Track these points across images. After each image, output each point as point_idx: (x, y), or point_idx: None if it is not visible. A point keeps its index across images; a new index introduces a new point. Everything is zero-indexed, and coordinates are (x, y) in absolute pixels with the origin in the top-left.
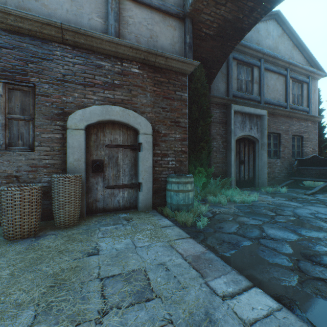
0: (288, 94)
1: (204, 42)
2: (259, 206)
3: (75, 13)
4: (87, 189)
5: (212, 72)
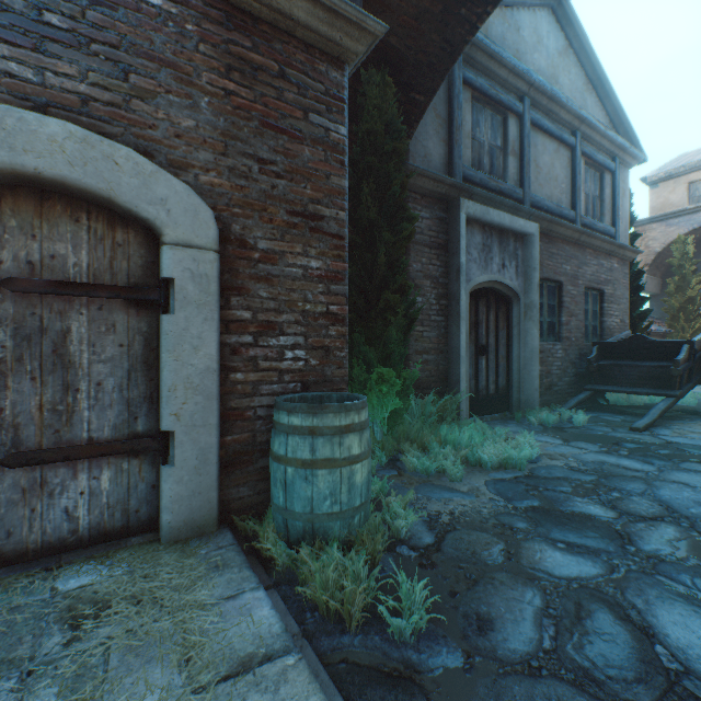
0: (578, 191)
1: None
2: (555, 480)
3: None
4: None
5: (415, 102)
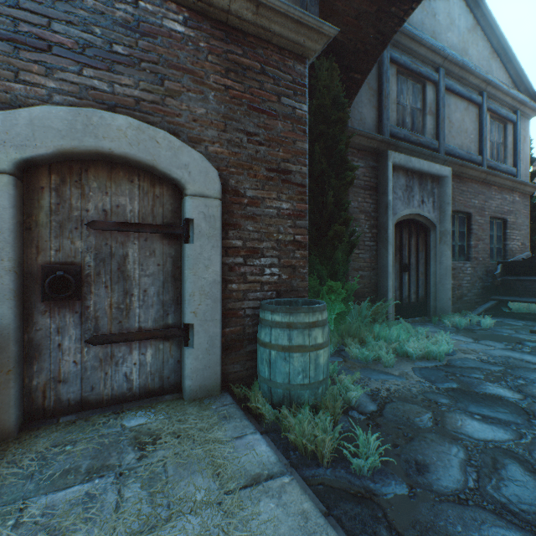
0: (484, 140)
1: (342, 0)
2: (469, 369)
3: None
4: (26, 350)
5: (353, 80)
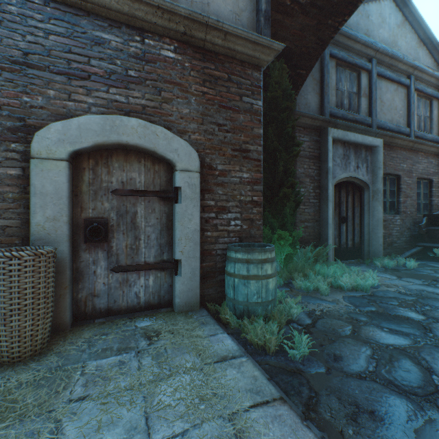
0: (412, 114)
1: (289, 18)
2: (387, 298)
3: None
4: (74, 274)
5: (300, 75)
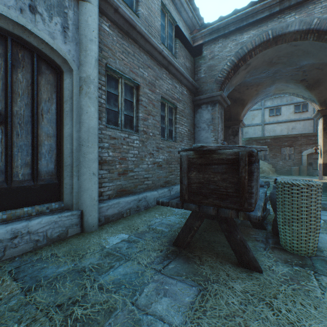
0: None
1: None
2: None
3: (303, 128)
4: (306, 169)
5: None
